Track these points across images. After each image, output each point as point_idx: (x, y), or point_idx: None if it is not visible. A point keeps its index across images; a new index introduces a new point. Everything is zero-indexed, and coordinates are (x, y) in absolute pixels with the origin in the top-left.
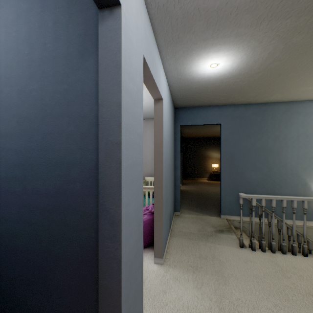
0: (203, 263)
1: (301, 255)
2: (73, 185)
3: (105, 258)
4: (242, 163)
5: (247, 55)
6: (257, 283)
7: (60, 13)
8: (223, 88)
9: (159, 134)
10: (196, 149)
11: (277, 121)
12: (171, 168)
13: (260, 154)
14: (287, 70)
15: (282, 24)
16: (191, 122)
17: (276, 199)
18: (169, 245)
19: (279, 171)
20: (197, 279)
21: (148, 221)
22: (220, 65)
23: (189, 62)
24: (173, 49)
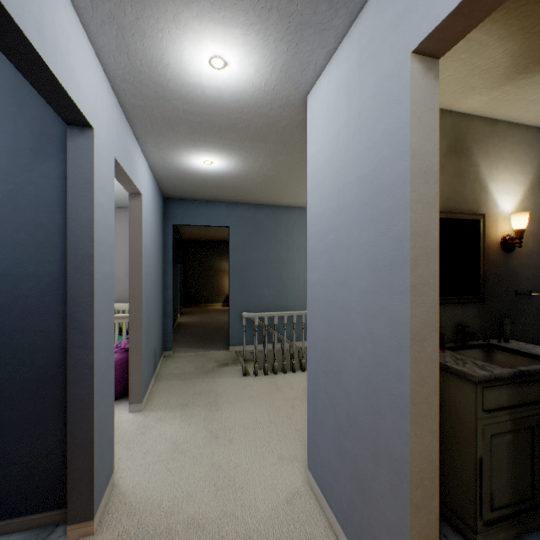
0: (196, 398)
1: (300, 371)
2: (24, 301)
3: (76, 366)
4: (254, 278)
5: (242, 161)
6: (250, 402)
7: (3, 99)
8: (226, 185)
9: (137, 240)
10: (206, 259)
11: (291, 229)
12: (157, 287)
13: (274, 267)
14: (286, 180)
15: (263, 146)
16: (190, 221)
17: (290, 320)
18: (153, 391)
19: (292, 287)
20: (187, 413)
21: (120, 362)
22: (216, 163)
23: (177, 154)
24: (155, 139)
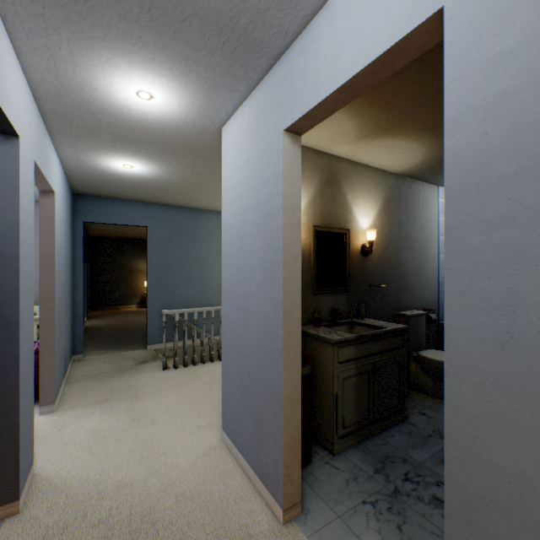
0: (115, 394)
1: (218, 361)
2: None
3: (0, 359)
4: (174, 277)
5: (163, 169)
6: (171, 390)
7: None
8: (146, 187)
9: (49, 239)
10: (118, 258)
11: (211, 231)
12: (68, 287)
13: (194, 266)
14: (205, 187)
15: (184, 159)
16: (104, 219)
17: (209, 316)
18: (65, 393)
19: (212, 285)
20: (107, 407)
21: None
22: (137, 168)
23: (95, 156)
24: (73, 141)
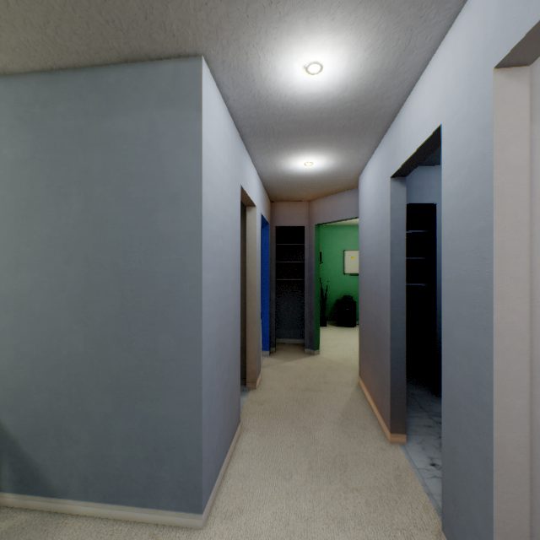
0: None
1: None
2: None
3: None
4: None
5: None
6: None
7: None
8: None
9: None
10: None
11: None
12: None
13: None
14: None
15: None
16: None
17: None
18: None
19: None
20: None
21: None
22: None
23: None
24: None
